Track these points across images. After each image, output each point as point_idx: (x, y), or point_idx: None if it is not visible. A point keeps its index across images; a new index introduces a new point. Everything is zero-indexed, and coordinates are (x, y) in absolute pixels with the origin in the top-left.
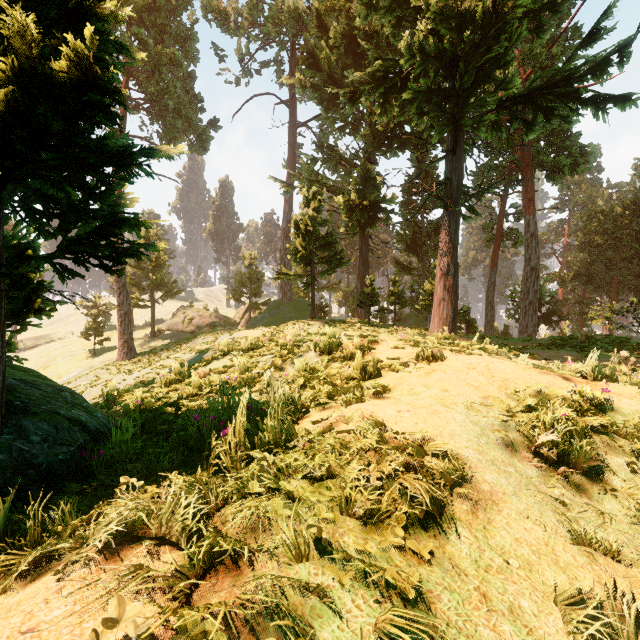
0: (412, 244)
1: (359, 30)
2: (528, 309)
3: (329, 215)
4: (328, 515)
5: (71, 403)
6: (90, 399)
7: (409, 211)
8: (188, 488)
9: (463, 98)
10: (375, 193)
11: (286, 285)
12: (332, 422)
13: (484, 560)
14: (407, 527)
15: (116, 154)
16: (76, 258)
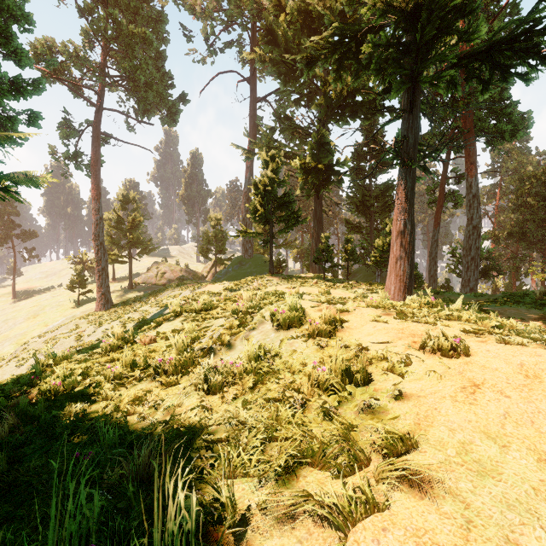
0: (361, 205)
1: (314, 7)
2: (470, 264)
3: (286, 176)
4: None
5: None
6: (62, 350)
7: (358, 176)
8: None
9: (423, 52)
10: (329, 157)
11: (247, 243)
12: None
13: None
14: None
15: None
16: None
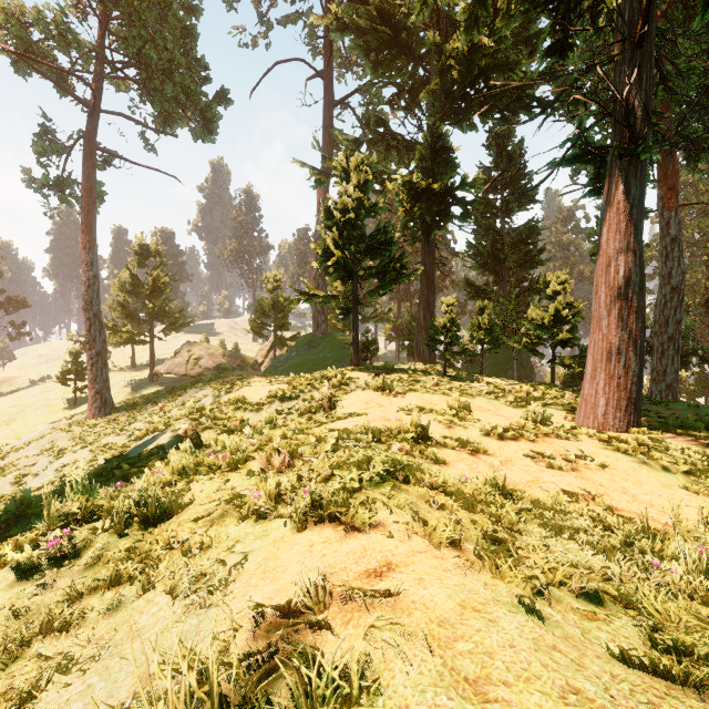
0: (491, 258)
1: None
2: (667, 347)
3: (382, 197)
4: None
5: None
6: None
7: (484, 214)
8: None
9: None
10: (449, 173)
11: (320, 314)
12: None
13: None
14: None
15: None
16: None
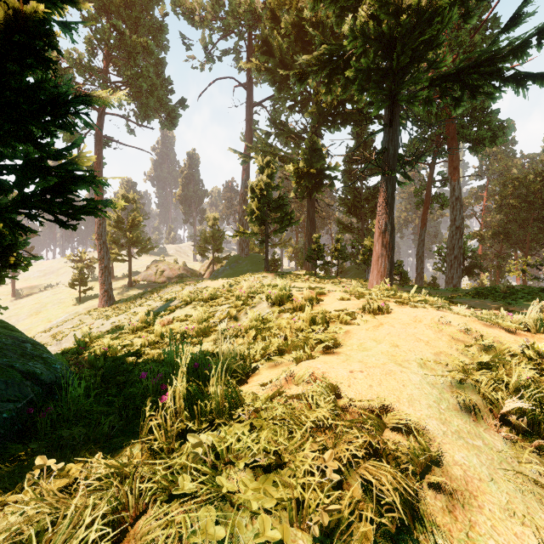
0: (352, 207)
1: (307, 21)
2: (453, 263)
3: (281, 181)
4: (274, 534)
5: (30, 355)
6: (73, 341)
7: (350, 178)
8: (108, 480)
9: (399, 76)
10: (321, 162)
11: (244, 242)
12: (281, 383)
13: None
14: (374, 543)
15: (50, 99)
16: (29, 214)
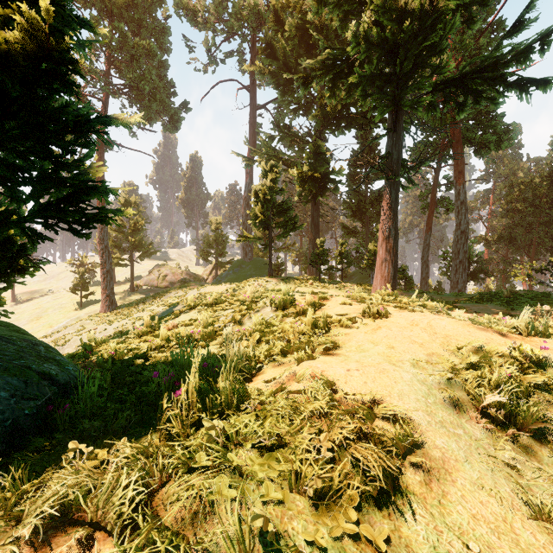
0: (357, 211)
1: (311, 24)
2: (458, 267)
3: (284, 185)
4: (276, 495)
5: (44, 357)
6: (75, 346)
7: (354, 182)
8: (135, 458)
9: (403, 82)
10: (325, 166)
11: (247, 246)
12: (284, 381)
13: (443, 545)
14: (360, 505)
15: (74, 122)
16: (45, 223)
